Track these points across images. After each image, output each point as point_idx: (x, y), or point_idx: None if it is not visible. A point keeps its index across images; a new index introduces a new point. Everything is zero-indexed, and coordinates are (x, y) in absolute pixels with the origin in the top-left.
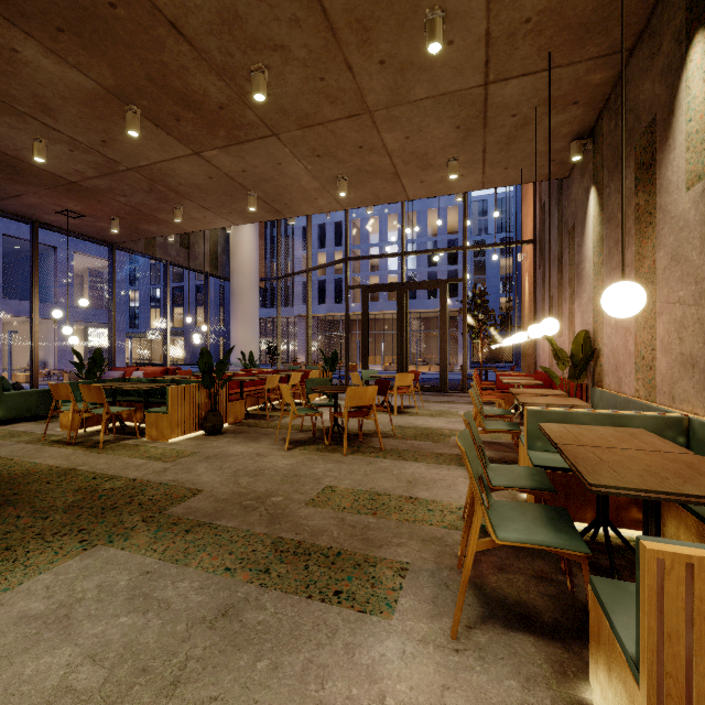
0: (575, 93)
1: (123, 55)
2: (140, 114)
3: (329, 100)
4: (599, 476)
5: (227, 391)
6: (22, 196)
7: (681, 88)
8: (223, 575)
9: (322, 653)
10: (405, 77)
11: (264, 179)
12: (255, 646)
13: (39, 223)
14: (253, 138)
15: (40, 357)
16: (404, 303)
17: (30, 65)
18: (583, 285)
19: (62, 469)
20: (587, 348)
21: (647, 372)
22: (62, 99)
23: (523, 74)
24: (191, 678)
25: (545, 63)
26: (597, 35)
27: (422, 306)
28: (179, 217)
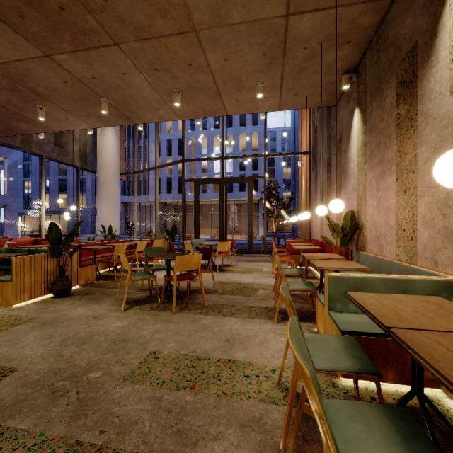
0: (349, 33)
1: None
2: None
3: (161, 14)
4: None
5: (78, 258)
6: None
7: (444, 12)
8: None
9: None
10: None
11: (113, 87)
12: None
13: None
14: (98, 45)
15: None
16: (224, 192)
17: None
18: (348, 179)
19: None
20: (353, 223)
21: (408, 242)
22: None
23: (315, 9)
24: None
25: (332, 0)
26: None
27: (236, 196)
28: (41, 116)
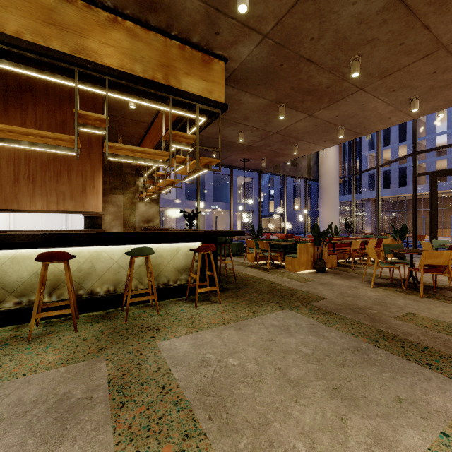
0: None
1: (282, 83)
2: (284, 106)
3: (406, 54)
4: None
5: (327, 248)
6: (229, 157)
7: None
8: (351, 336)
9: (422, 383)
10: None
11: (350, 116)
12: (379, 366)
13: (233, 167)
14: (346, 96)
15: (224, 228)
16: None
17: (244, 103)
18: None
19: (257, 277)
20: None
21: None
22: (253, 112)
23: None
24: (349, 365)
25: None
26: None
27: None
28: (295, 151)
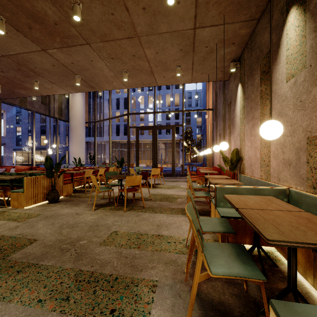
0: (233, 38)
1: None
2: (5, 21)
3: (117, 27)
4: (270, 232)
5: (62, 179)
6: None
7: (283, 35)
8: (35, 307)
9: None
10: (156, 19)
11: (84, 68)
12: None
13: None
14: (76, 44)
15: None
16: (156, 135)
17: None
18: (235, 128)
19: None
20: (237, 156)
21: (266, 167)
22: None
23: (212, 25)
24: None
25: (222, 21)
26: (245, 9)
27: (164, 138)
28: (36, 86)
